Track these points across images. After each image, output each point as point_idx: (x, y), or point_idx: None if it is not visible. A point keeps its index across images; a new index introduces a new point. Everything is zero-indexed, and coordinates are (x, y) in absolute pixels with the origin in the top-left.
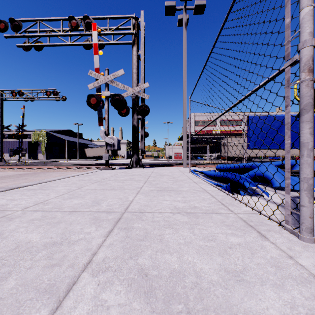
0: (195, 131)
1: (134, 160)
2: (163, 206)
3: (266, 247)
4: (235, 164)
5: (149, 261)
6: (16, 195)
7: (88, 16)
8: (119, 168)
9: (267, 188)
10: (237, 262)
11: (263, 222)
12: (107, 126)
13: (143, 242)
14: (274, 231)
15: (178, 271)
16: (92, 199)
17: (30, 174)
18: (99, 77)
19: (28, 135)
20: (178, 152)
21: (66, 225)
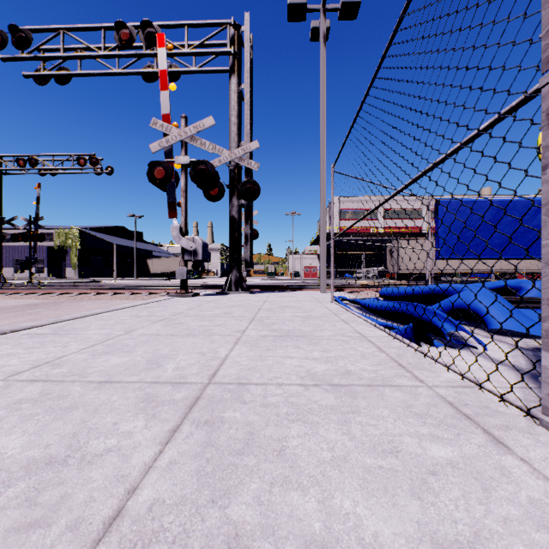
0: (340, 229)
1: (232, 279)
2: (284, 370)
3: (512, 471)
4: (424, 287)
5: (254, 511)
6: (4, 347)
7: (151, 22)
8: (206, 294)
9: (476, 331)
10: (457, 515)
11: (489, 406)
12: (184, 219)
13: (243, 458)
14: (519, 428)
15: (322, 543)
16: (149, 355)
17: (46, 305)
18: (170, 131)
19: (48, 236)
20: (311, 266)
21: (86, 415)
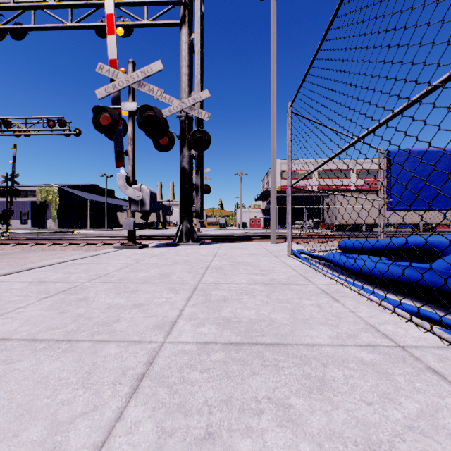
0: (280, 187)
1: (183, 230)
2: None
3: None
4: None
5: None
6: None
7: None
8: (157, 245)
9: None
10: None
11: None
12: (132, 168)
13: None
14: None
15: None
16: None
17: None
18: (117, 76)
19: (32, 192)
20: (256, 218)
21: None
